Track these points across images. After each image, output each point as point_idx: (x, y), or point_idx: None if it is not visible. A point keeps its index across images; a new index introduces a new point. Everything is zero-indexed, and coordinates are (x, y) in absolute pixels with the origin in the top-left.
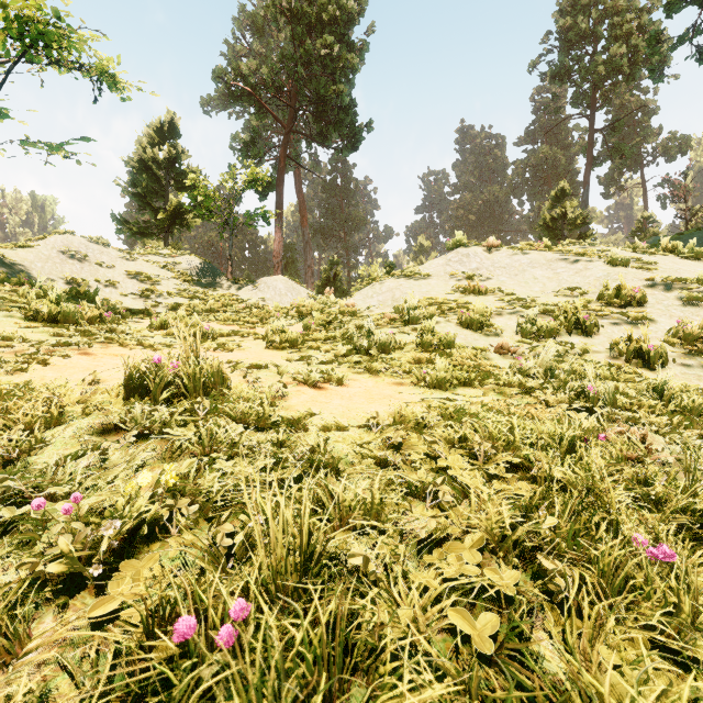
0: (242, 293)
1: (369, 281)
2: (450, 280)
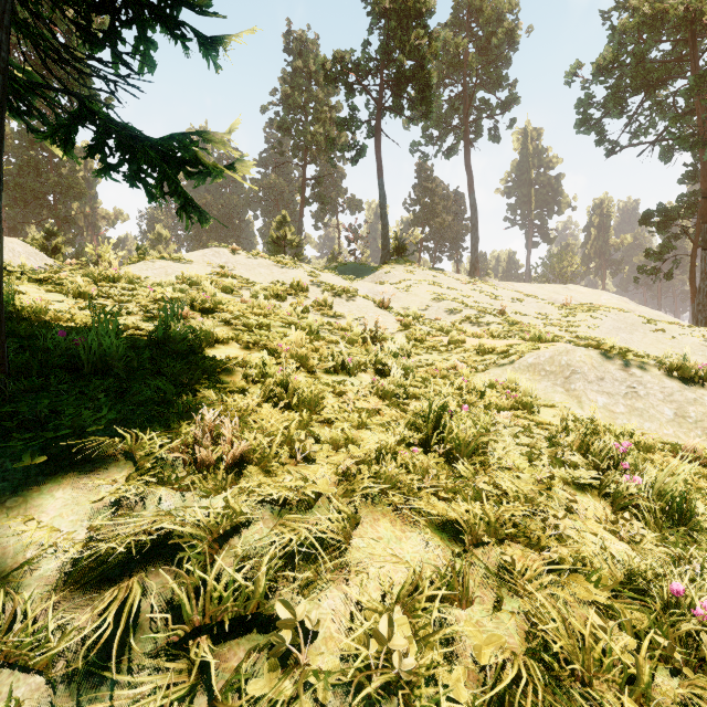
0: None
1: (141, 259)
2: (208, 267)
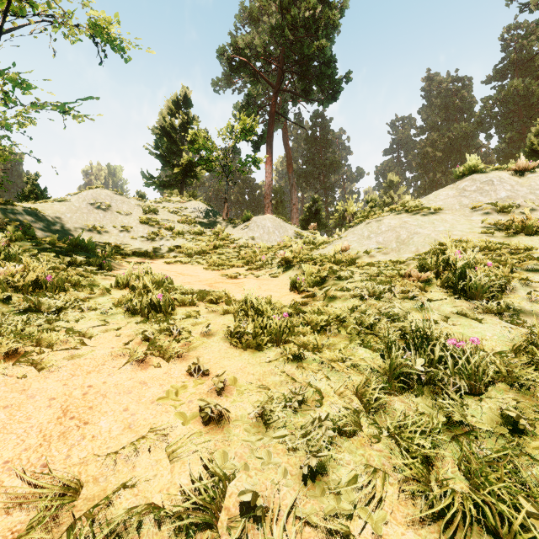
0: (235, 232)
1: (362, 219)
2: (473, 214)
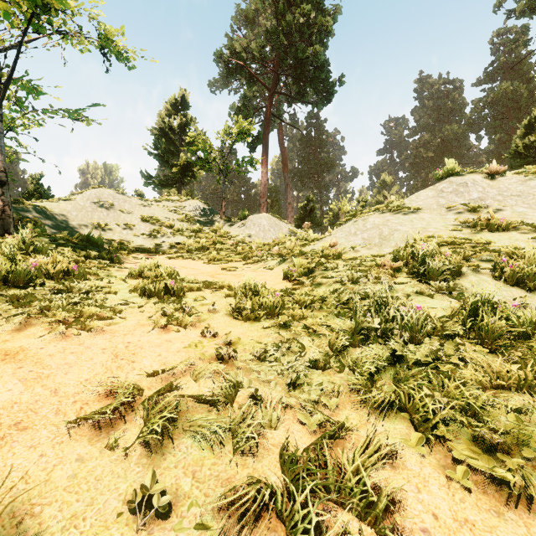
0: (232, 230)
1: (350, 217)
2: (448, 213)
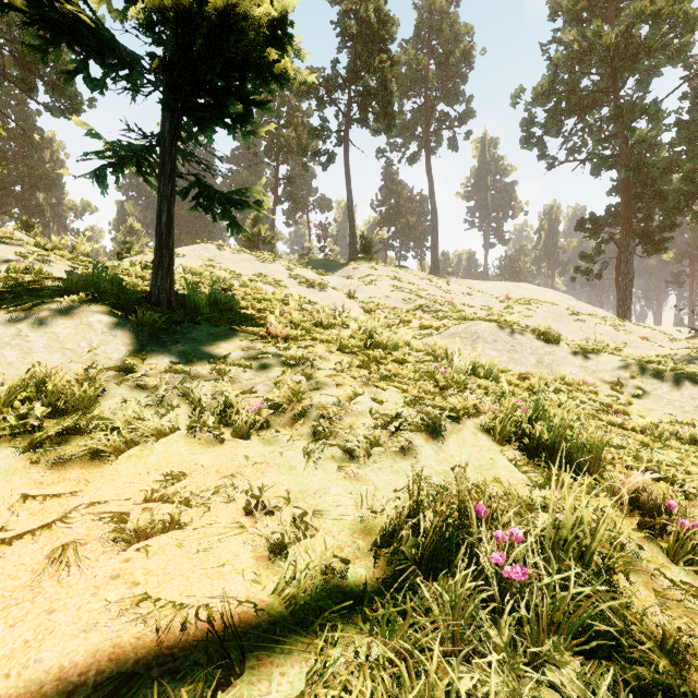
0: None
1: (139, 252)
2: (199, 261)
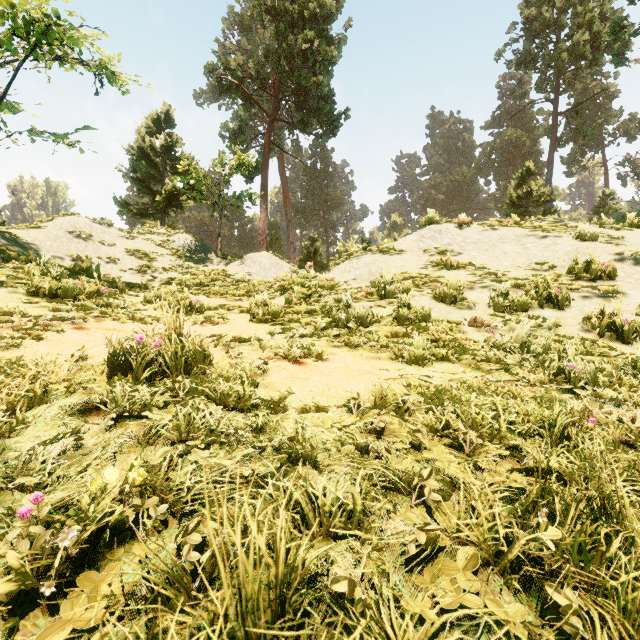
0: (230, 268)
1: (347, 257)
2: (423, 255)
